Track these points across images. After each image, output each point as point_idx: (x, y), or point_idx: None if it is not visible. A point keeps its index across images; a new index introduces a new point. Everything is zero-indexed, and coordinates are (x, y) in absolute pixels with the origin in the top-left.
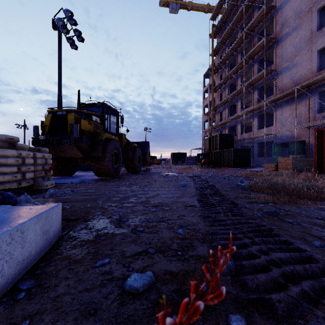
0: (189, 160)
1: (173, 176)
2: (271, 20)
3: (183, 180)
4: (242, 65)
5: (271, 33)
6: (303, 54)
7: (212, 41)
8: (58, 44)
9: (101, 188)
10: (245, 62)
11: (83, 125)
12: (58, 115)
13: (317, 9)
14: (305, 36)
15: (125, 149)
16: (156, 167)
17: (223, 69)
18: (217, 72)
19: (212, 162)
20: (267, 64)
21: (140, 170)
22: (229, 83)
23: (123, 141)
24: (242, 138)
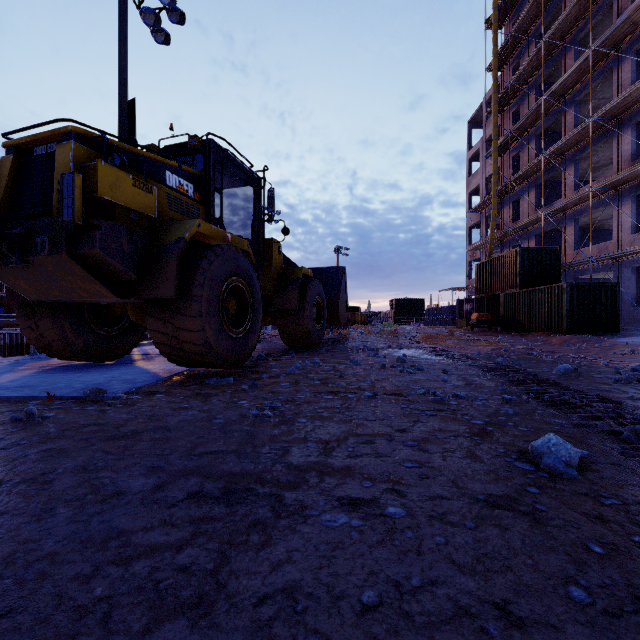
0: (434, 314)
1: (424, 365)
2: None
3: (485, 392)
4: (582, 72)
5: None
6: None
7: (493, 34)
8: (119, 24)
9: (57, 478)
10: (592, 61)
11: (109, 186)
12: (33, 158)
13: None
14: None
15: (279, 283)
16: (361, 332)
17: (521, 97)
18: (504, 106)
19: (498, 320)
20: None
21: (323, 340)
22: (542, 123)
23: (272, 260)
24: (584, 258)
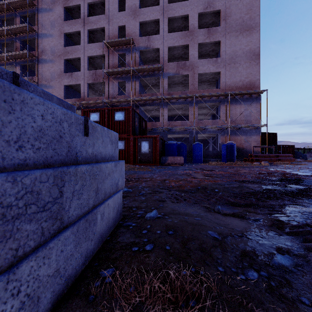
0: None
1: None
2: (33, 38)
3: None
4: (3, 58)
5: (34, 47)
6: (56, 82)
7: None
8: None
9: None
10: (7, 58)
11: None
12: None
13: (64, 59)
14: (57, 71)
15: None
16: None
17: None
18: None
19: None
20: (30, 72)
21: None
22: None
23: None
24: None
